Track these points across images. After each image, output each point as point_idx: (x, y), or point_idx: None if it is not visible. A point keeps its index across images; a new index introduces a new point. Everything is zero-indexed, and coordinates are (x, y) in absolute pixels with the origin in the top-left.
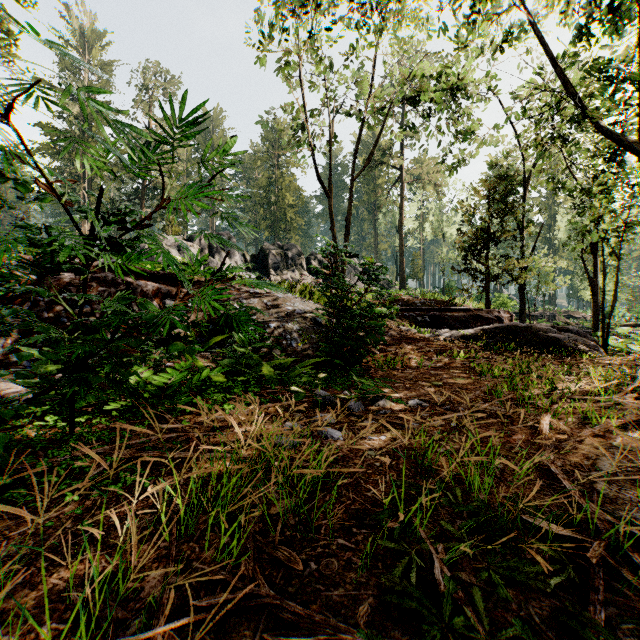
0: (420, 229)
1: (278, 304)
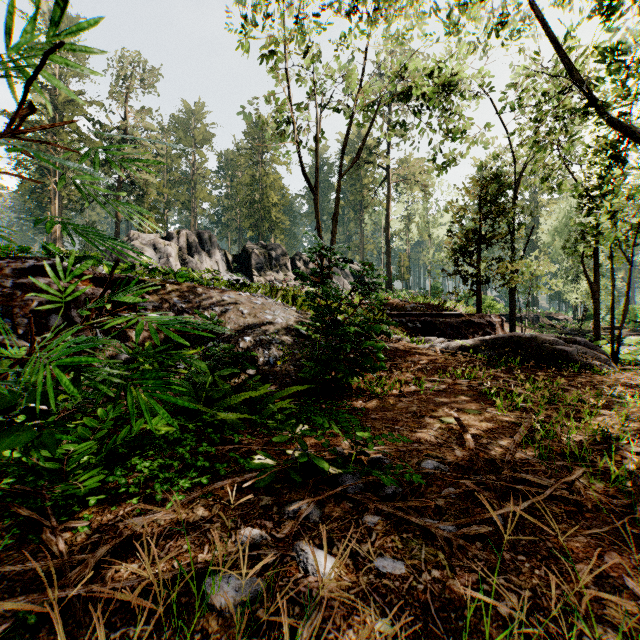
0: (406, 230)
1: (256, 312)
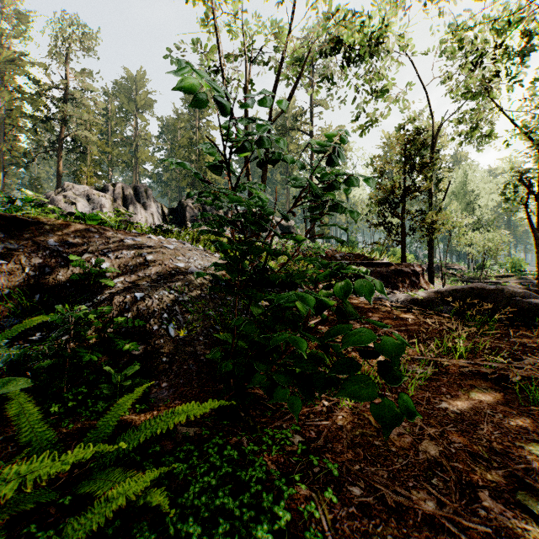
0: None
1: (164, 259)
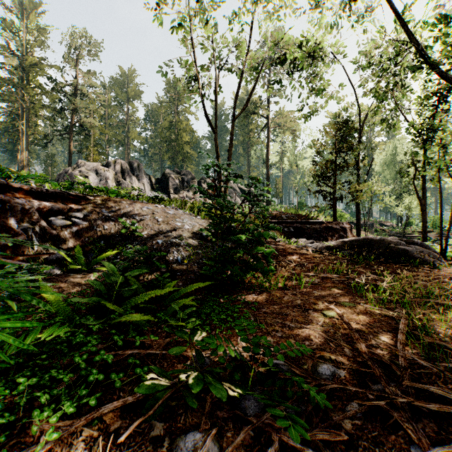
0: (280, 162)
1: (168, 220)
